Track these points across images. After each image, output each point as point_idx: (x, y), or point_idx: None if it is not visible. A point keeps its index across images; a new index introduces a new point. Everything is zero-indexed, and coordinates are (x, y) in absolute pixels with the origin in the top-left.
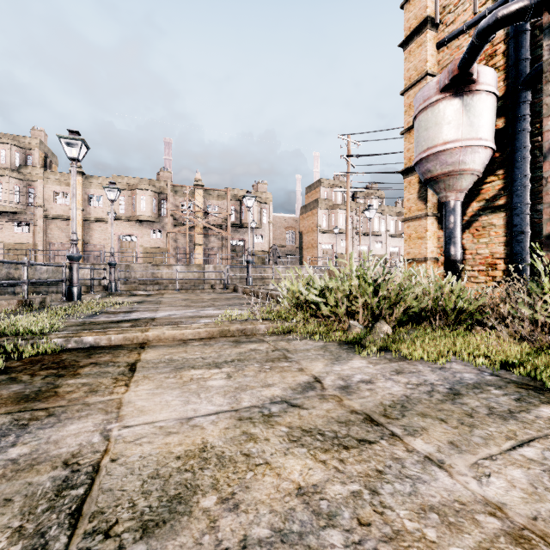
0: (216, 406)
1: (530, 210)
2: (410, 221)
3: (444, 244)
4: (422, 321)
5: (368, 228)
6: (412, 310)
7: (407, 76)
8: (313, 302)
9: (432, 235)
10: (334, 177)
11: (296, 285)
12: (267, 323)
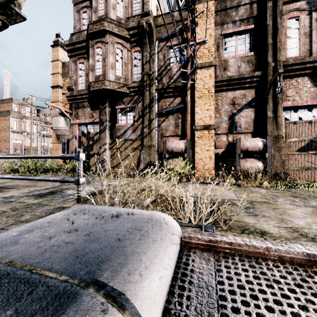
0: (3, 181)
1: None
2: (54, 144)
3: (62, 152)
4: (48, 171)
5: (47, 133)
6: (45, 169)
7: (53, 98)
8: (17, 169)
9: (61, 149)
10: (23, 99)
11: (10, 164)
12: (1, 174)
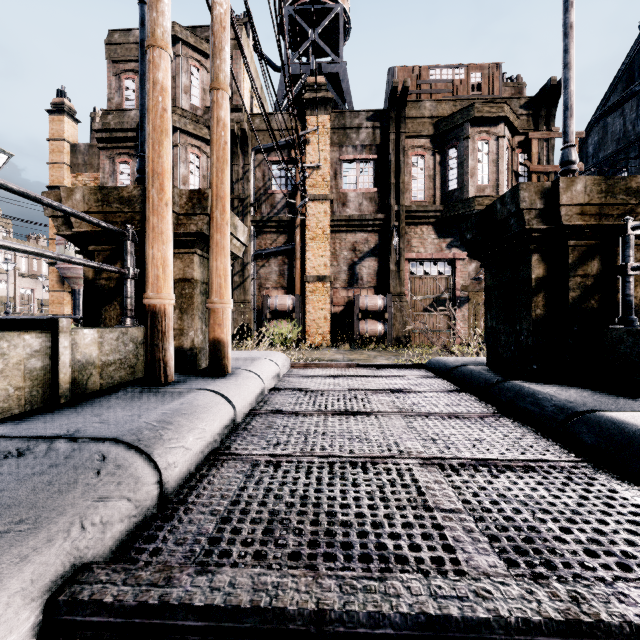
0: None
1: None
2: (54, 293)
3: (74, 309)
4: None
5: None
6: None
7: None
8: None
9: (68, 302)
10: None
11: None
12: None
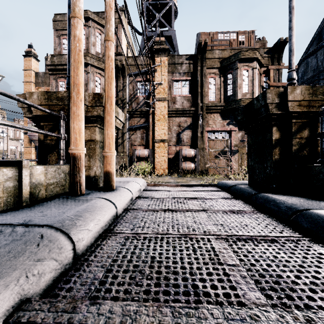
0: None
1: None
2: (26, 148)
3: (36, 156)
4: None
5: None
6: None
7: None
8: None
9: (34, 153)
10: None
11: None
12: None
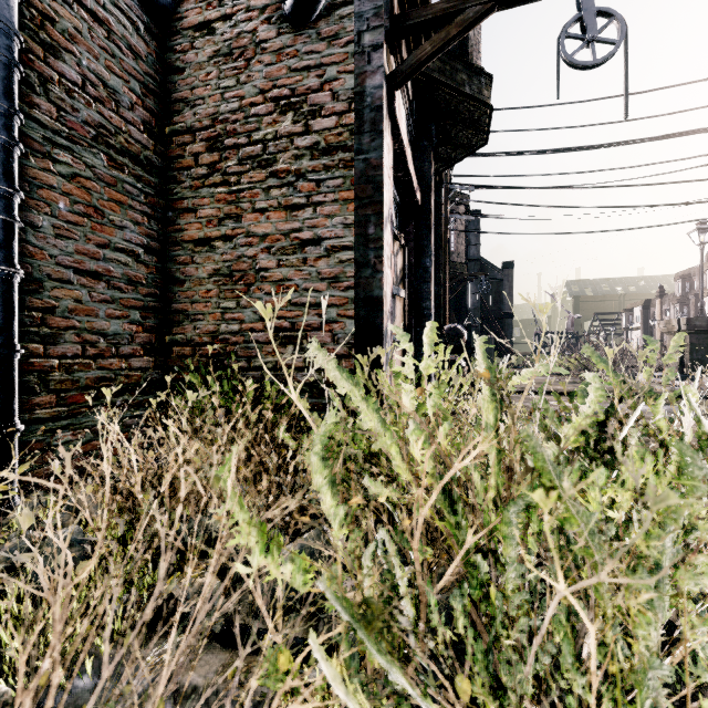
0: None
1: (21, 218)
2: None
3: None
4: None
5: None
6: None
7: None
8: None
9: None
10: None
11: None
12: None
